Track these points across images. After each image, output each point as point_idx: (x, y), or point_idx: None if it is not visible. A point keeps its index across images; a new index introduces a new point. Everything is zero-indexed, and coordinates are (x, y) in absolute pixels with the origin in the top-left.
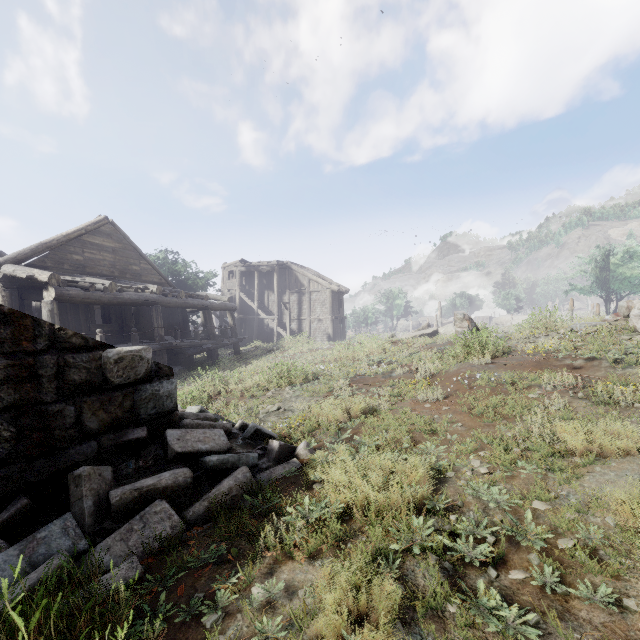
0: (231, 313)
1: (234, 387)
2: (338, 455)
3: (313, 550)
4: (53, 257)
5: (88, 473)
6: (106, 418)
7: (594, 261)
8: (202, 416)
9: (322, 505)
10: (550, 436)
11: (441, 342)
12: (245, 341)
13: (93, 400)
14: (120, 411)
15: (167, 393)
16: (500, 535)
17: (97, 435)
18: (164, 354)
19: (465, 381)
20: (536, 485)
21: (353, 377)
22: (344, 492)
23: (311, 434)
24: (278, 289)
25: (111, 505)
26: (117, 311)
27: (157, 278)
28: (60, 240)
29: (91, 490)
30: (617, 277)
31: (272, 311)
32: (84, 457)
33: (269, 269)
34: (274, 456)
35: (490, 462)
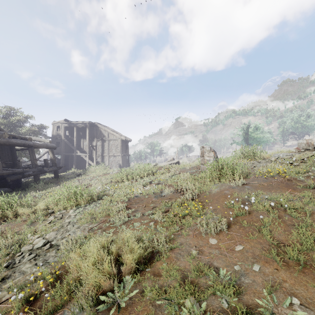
0: (52, 150)
1: (23, 211)
2: None
3: None
4: None
5: None
6: None
7: (243, 130)
8: None
9: None
10: None
11: (189, 167)
12: (68, 169)
13: None
14: None
15: None
16: None
17: None
18: None
19: (245, 207)
20: None
21: (131, 197)
22: None
23: None
24: (89, 138)
25: None
26: None
27: None
28: None
29: None
30: (252, 137)
31: (86, 151)
32: None
33: (83, 126)
34: None
35: None
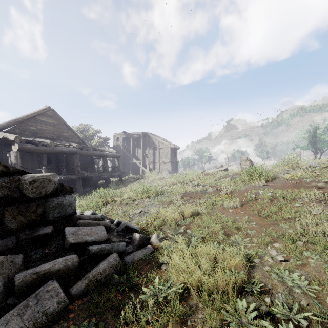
0: (117, 159)
1: (117, 199)
2: (177, 244)
3: (161, 327)
4: (19, 127)
5: (1, 261)
6: (23, 220)
7: (309, 132)
8: (93, 217)
9: (168, 285)
10: (322, 233)
11: (232, 174)
12: (125, 174)
13: (13, 208)
14: (34, 215)
15: (68, 203)
16: (309, 318)
17: (16, 232)
18: (80, 180)
19: (253, 195)
20: (327, 274)
21: (184, 193)
22: (183, 275)
23: (160, 228)
24: (142, 147)
25: (14, 286)
26: (55, 157)
27: (77, 140)
28: (23, 118)
29: (2, 274)
30: (321, 140)
31: (139, 158)
32: (5, 247)
33: (138, 136)
34: (136, 244)
35: (283, 252)
